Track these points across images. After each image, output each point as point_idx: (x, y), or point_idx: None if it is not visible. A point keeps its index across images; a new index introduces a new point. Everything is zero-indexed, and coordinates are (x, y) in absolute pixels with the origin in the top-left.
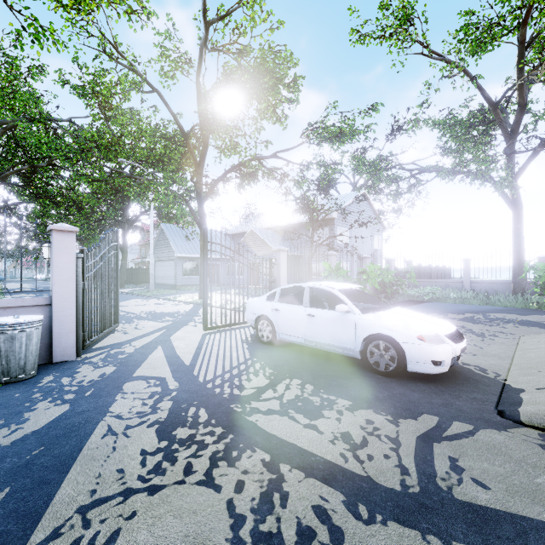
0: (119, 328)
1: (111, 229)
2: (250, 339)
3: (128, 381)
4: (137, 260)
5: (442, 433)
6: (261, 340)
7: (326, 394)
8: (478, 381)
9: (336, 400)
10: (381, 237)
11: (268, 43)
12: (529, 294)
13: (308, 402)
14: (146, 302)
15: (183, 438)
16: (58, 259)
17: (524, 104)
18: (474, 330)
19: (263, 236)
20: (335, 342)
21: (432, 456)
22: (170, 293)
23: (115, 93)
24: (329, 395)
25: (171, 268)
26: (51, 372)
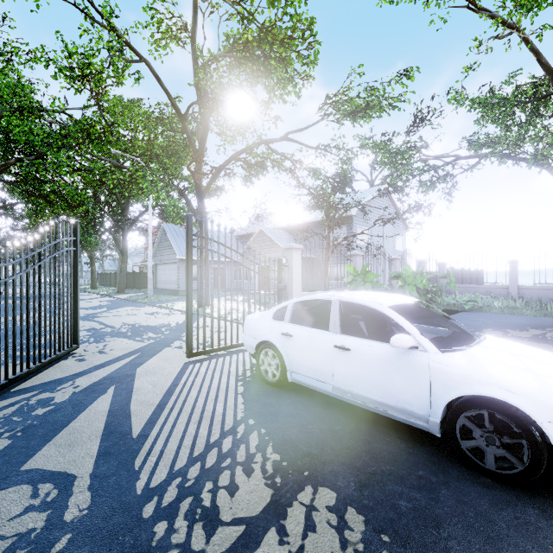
0: (79, 350)
1: (63, 218)
2: (249, 373)
3: None
4: (141, 263)
5: None
6: (263, 378)
7: None
8: None
9: None
10: (404, 237)
11: None
12: None
13: None
14: (137, 311)
15: None
16: None
17: None
18: None
19: (273, 236)
20: (387, 399)
21: None
22: (170, 299)
23: (107, 76)
24: None
25: (173, 272)
26: None
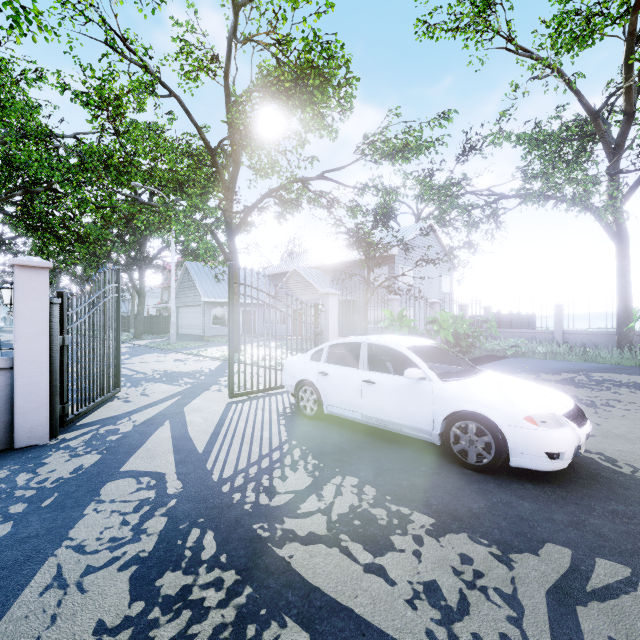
0: (121, 394)
1: (109, 266)
2: (289, 410)
3: (110, 481)
4: (158, 305)
5: (584, 583)
6: (302, 412)
7: (395, 504)
8: (610, 479)
9: (411, 516)
10: (451, 277)
11: (314, 30)
12: (638, 348)
13: (369, 519)
14: (164, 358)
15: (170, 596)
16: (22, 305)
17: (631, 112)
18: (581, 398)
19: (308, 276)
20: (403, 420)
21: (581, 638)
22: (195, 346)
23: (127, 101)
24: (400, 506)
25: (197, 316)
26: (7, 464)
